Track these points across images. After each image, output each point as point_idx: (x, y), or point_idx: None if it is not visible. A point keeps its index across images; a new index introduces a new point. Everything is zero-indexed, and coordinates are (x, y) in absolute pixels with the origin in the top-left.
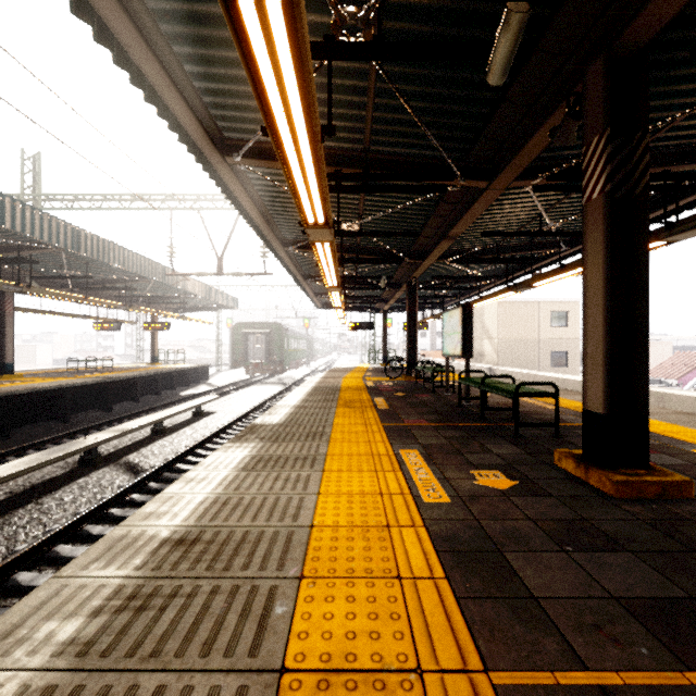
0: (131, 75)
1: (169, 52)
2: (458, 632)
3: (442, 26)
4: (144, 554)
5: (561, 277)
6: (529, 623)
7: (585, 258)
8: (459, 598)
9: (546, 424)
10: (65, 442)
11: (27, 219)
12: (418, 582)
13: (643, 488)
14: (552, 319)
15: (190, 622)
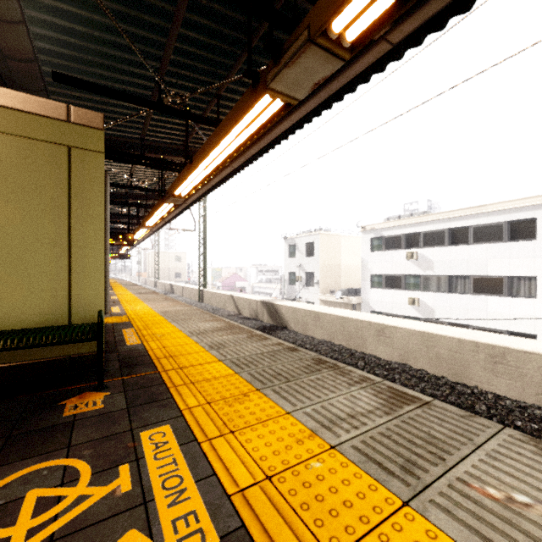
0: None
1: None
2: None
3: None
4: None
5: None
6: None
7: None
8: None
9: None
10: None
11: None
12: None
13: None
14: (175, 259)
15: None
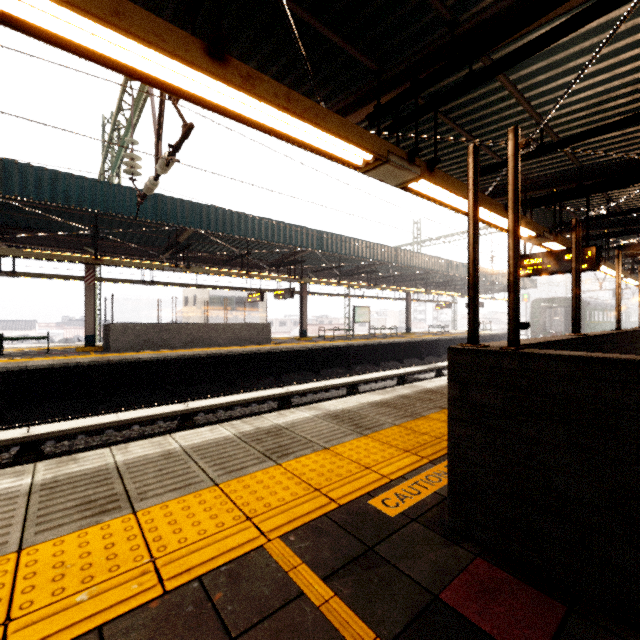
0: None
1: None
2: None
3: None
4: None
5: None
6: None
7: None
8: None
9: None
10: None
11: (433, 262)
12: None
13: None
14: None
15: None
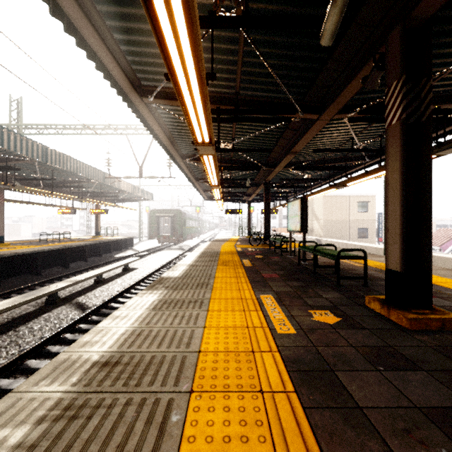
0: (76, 40)
1: (103, 25)
2: (306, 436)
3: (289, 6)
4: (79, 373)
5: (366, 179)
6: (357, 428)
7: (387, 164)
8: (305, 408)
9: (358, 277)
10: (37, 288)
11: (12, 140)
12: (275, 395)
13: (428, 323)
14: (358, 207)
15: (109, 428)
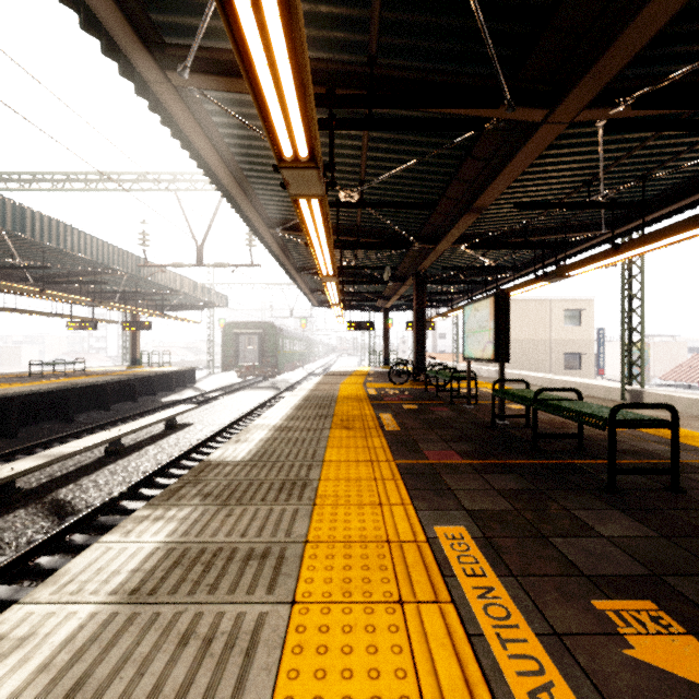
0: None
1: None
2: None
3: None
4: None
5: (610, 262)
6: None
7: None
8: None
9: (659, 471)
10: None
11: None
12: None
13: None
14: (565, 318)
15: None
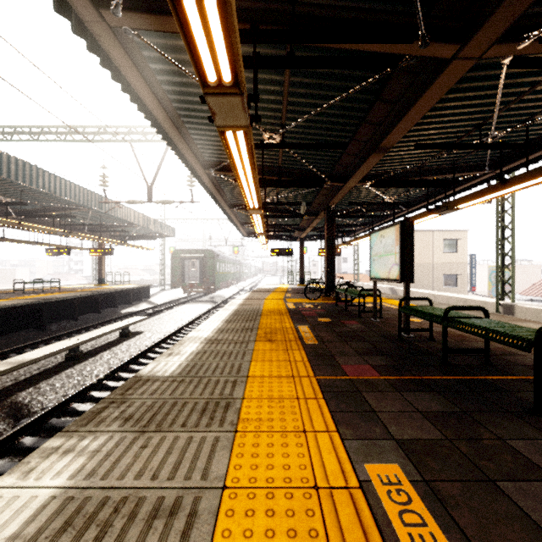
0: None
1: None
2: None
3: None
4: None
5: (496, 196)
6: None
7: None
8: None
9: None
10: None
11: None
12: None
13: None
14: (444, 246)
15: None
